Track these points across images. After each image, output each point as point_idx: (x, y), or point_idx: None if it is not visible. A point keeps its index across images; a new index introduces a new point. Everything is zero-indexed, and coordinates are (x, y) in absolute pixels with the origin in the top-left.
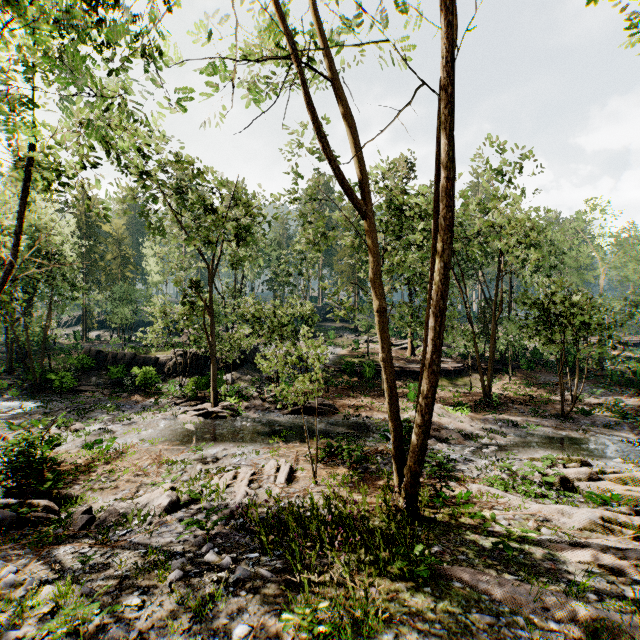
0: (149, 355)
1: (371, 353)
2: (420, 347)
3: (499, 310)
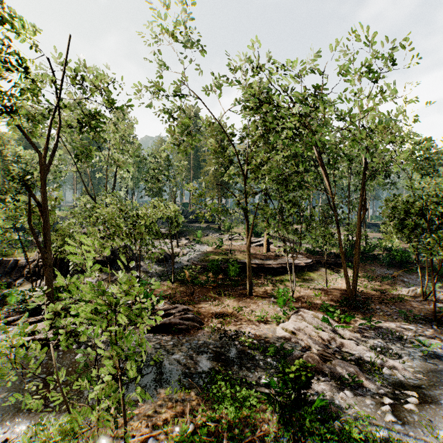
0: (8, 257)
1: (233, 250)
2: (273, 244)
3: (363, 211)
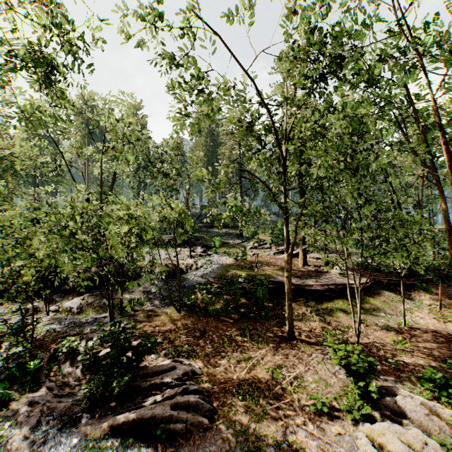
0: None
1: (259, 262)
2: (309, 254)
3: None
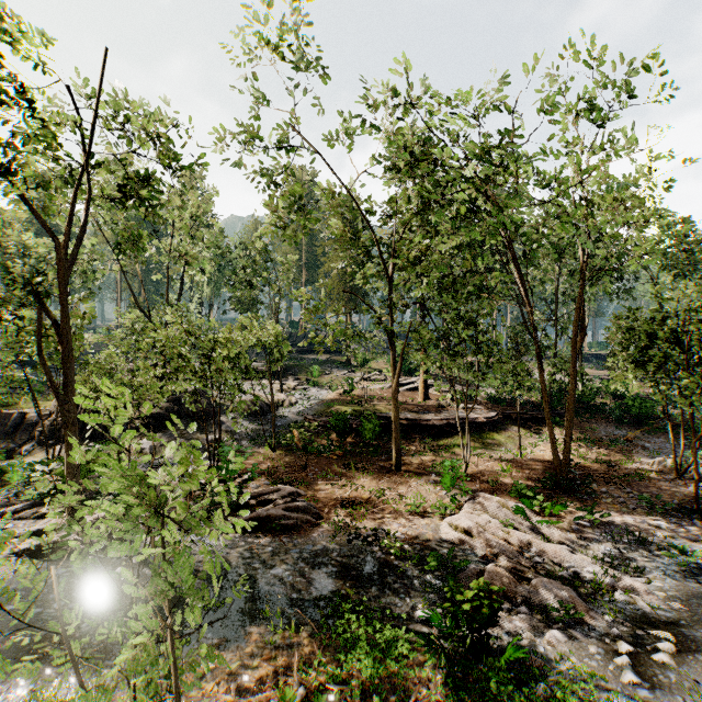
0: (10, 409)
1: (370, 397)
2: (433, 387)
3: (580, 335)
